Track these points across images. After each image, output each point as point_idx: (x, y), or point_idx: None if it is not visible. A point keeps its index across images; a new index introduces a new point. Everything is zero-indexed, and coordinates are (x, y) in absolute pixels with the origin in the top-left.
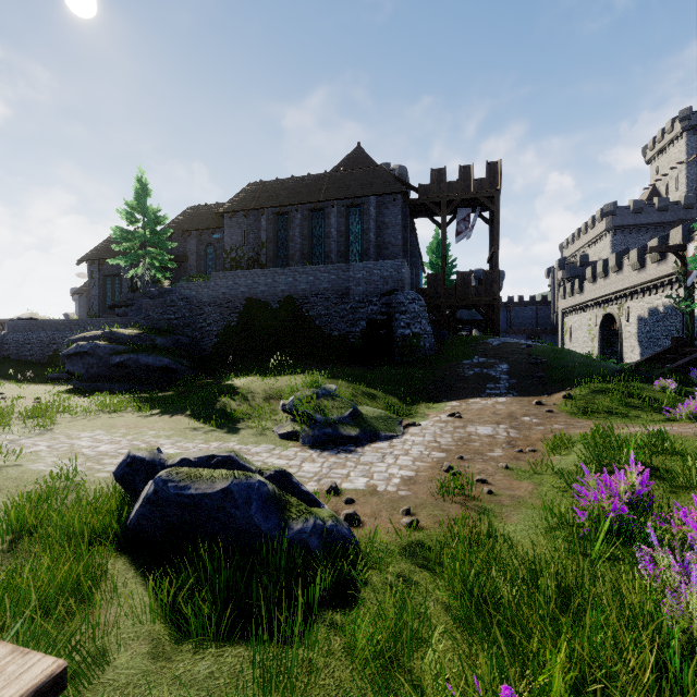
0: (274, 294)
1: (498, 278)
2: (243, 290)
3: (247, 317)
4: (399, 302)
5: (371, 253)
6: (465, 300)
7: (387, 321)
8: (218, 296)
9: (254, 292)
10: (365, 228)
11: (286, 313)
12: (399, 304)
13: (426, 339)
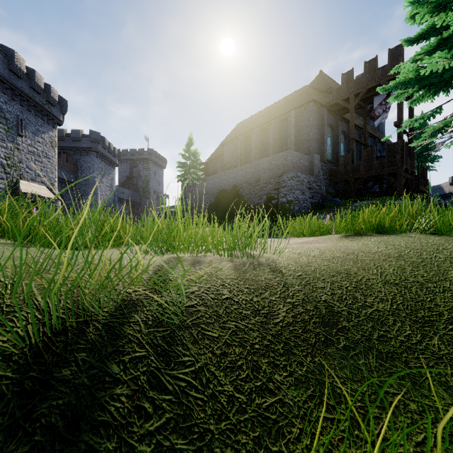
0: (229, 185)
1: (400, 148)
2: (217, 184)
3: (217, 199)
4: (282, 180)
5: (292, 149)
6: (369, 172)
7: (276, 194)
8: (209, 189)
9: (221, 185)
10: (289, 133)
11: (232, 195)
12: (282, 181)
13: (296, 204)
